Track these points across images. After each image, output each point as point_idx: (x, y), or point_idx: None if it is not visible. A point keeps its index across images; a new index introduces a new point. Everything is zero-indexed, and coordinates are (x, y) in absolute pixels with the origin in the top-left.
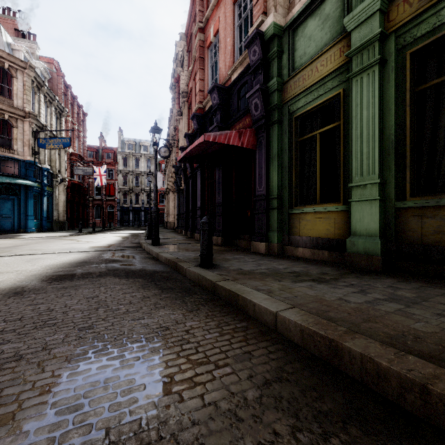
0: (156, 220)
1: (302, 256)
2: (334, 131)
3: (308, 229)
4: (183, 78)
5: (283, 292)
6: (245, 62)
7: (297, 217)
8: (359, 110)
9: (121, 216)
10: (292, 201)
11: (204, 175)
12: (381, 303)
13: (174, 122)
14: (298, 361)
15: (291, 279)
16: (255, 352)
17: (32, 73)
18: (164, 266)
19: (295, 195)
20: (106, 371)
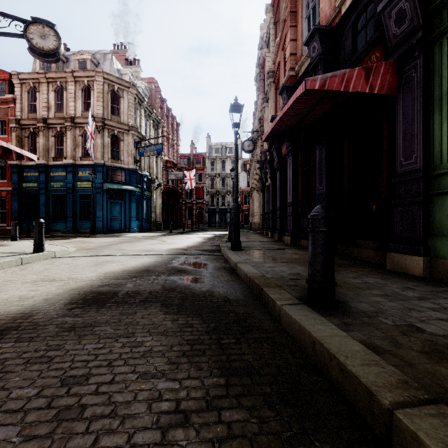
0: (236, 219)
1: None
2: None
3: None
4: (269, 59)
5: None
6: None
7: None
8: None
9: (209, 218)
10: None
11: (297, 161)
12: None
13: (259, 114)
14: None
15: None
16: None
17: (134, 91)
18: (242, 288)
19: None
20: None
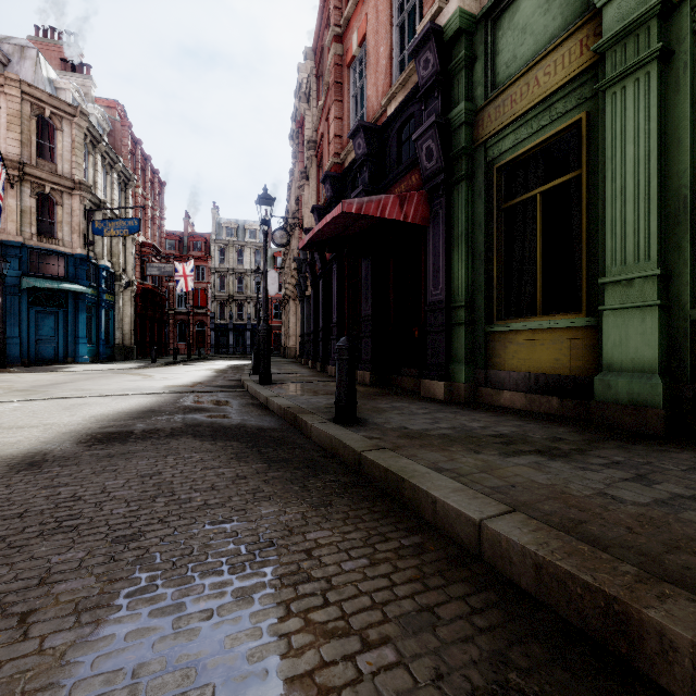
0: (265, 344)
1: (509, 406)
2: (568, 189)
3: (520, 359)
4: (310, 120)
5: (486, 475)
6: (410, 83)
7: (500, 338)
8: (618, 145)
9: (216, 338)
10: (491, 312)
11: (343, 272)
12: (689, 506)
13: (296, 191)
14: (537, 639)
15: (498, 450)
16: (443, 608)
17: (84, 122)
18: (276, 420)
19: (496, 300)
20: (143, 644)
